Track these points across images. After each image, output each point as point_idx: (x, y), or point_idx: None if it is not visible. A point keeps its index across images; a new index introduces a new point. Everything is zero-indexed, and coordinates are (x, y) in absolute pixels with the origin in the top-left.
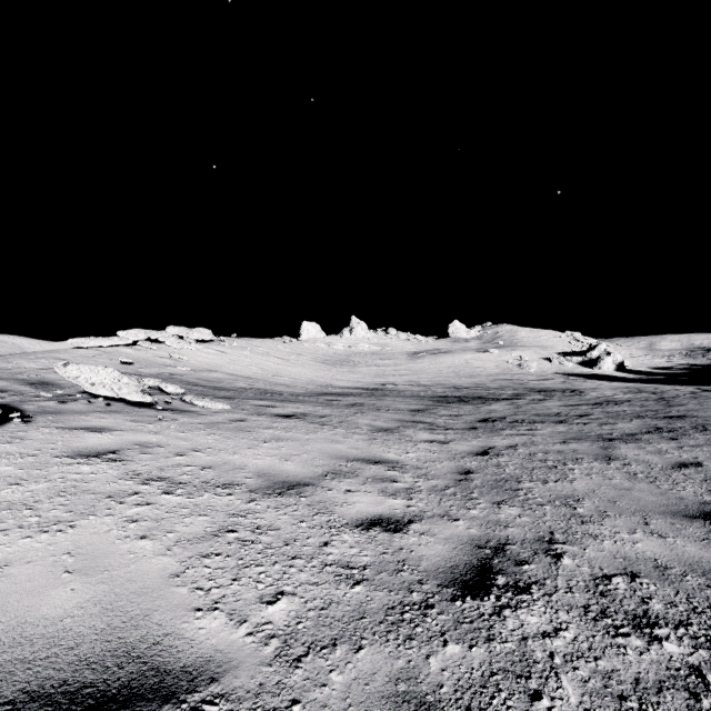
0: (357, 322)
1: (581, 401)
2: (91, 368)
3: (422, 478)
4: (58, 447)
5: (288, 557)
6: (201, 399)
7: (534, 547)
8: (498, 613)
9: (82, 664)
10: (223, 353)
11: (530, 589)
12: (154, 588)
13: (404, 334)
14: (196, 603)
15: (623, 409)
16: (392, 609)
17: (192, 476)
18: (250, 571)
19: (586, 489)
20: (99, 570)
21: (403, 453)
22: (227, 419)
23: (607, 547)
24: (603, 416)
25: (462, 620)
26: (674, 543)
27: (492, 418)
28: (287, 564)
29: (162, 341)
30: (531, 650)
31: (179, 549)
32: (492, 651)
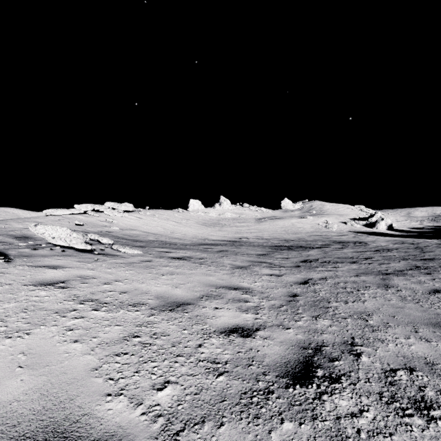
0: (224, 199)
1: (366, 249)
2: (52, 227)
3: (265, 299)
4: (26, 278)
5: (174, 355)
6: (124, 247)
7: (341, 348)
8: (318, 398)
9: (20, 439)
10: (140, 219)
11: (340, 379)
12: (79, 378)
13: (253, 207)
14: (107, 390)
15: (394, 254)
16: (245, 394)
17: (113, 298)
18: (147, 366)
19: (373, 307)
20: (42, 365)
21: (253, 283)
22: (139, 260)
23: (391, 348)
24: (381, 258)
25: (294, 403)
26: (437, 346)
27: (309, 259)
28: (173, 361)
29: (102, 211)
30: (344, 427)
31: (99, 349)
32: (316, 428)
